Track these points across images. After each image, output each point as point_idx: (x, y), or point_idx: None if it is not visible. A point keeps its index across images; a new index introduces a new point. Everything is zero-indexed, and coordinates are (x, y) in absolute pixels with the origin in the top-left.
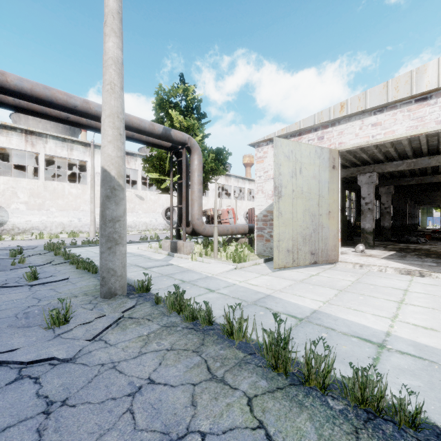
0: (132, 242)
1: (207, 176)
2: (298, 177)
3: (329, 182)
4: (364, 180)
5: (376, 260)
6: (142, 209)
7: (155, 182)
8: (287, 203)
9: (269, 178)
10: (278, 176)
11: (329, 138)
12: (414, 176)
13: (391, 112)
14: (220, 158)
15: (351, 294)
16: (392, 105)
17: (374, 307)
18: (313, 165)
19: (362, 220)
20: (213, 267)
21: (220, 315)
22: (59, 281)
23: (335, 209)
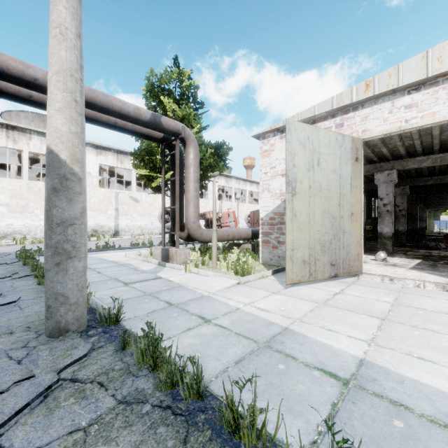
0: (122, 248)
1: (204, 173)
2: (316, 170)
3: (352, 178)
4: (382, 178)
5: (406, 272)
6: (136, 211)
7: (146, 181)
8: (303, 202)
9: (276, 174)
10: (292, 168)
11: (349, 125)
12: (432, 175)
13: (431, 90)
14: (220, 154)
15: (400, 326)
16: (432, 80)
17: (446, 352)
18: (333, 156)
19: (380, 224)
20: (210, 281)
21: (218, 374)
22: (1, 306)
23: (358, 211)
